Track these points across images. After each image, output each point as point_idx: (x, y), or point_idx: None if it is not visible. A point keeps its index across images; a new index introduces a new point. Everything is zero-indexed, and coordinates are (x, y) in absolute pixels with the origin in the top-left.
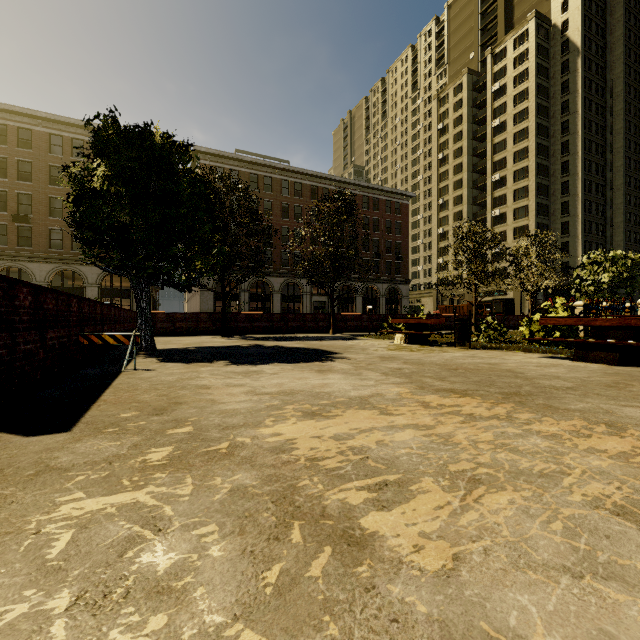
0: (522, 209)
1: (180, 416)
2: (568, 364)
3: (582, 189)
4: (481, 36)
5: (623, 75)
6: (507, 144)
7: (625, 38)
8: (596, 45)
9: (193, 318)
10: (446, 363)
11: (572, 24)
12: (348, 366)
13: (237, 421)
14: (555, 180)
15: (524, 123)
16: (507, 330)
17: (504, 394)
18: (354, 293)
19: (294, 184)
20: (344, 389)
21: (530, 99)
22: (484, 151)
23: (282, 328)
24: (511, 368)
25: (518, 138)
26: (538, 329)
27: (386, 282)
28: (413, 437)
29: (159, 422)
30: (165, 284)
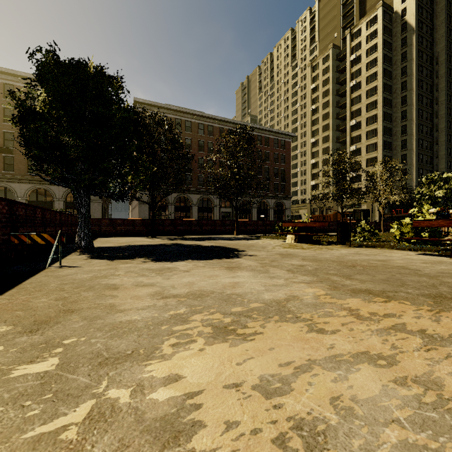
0: (372, 145)
1: (56, 335)
2: (449, 261)
3: (416, 130)
4: (342, 21)
5: (445, 48)
6: (361, 98)
7: (447, 21)
8: (426, 26)
9: (130, 223)
10: (340, 260)
11: (409, 11)
12: (254, 263)
13: (125, 345)
14: (396, 124)
15: (374, 83)
16: (378, 232)
17: (430, 297)
18: (251, 206)
19: (207, 126)
20: (256, 290)
21: (378, 65)
22: (344, 104)
23: (198, 231)
24: (403, 265)
25: (369, 94)
26: (408, 230)
27: (274, 198)
28: (382, 387)
29: (20, 348)
30: (102, 194)
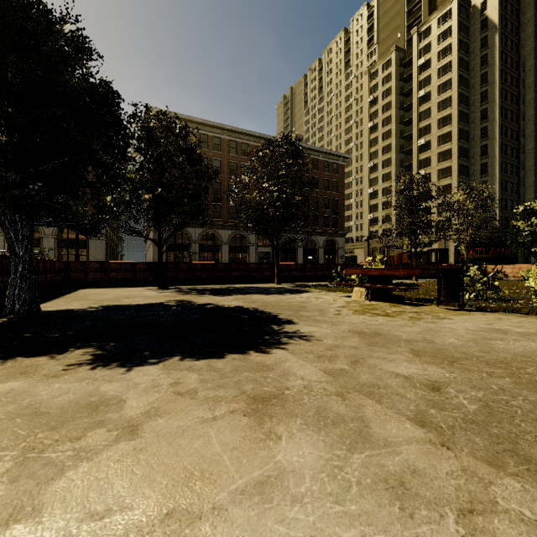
0: (445, 170)
1: None
2: None
3: (499, 152)
4: (407, 18)
5: (534, 51)
6: (431, 112)
7: (535, 19)
8: (511, 24)
9: (129, 268)
10: (495, 356)
11: (490, 4)
12: (317, 372)
13: None
14: (475, 144)
15: (447, 93)
16: (497, 284)
17: None
18: (296, 244)
19: (241, 144)
20: None
21: (453, 71)
22: (410, 119)
23: (225, 278)
24: None
25: (441, 106)
26: None
27: (324, 235)
28: None
29: None
30: (59, 224)
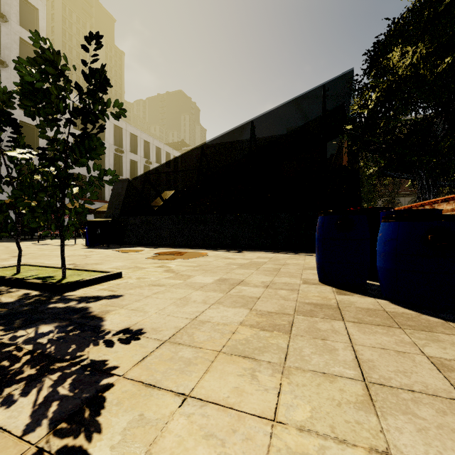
0: None
1: None
2: None
3: None
4: None
5: None
6: None
7: None
8: None
9: None
10: None
11: None
12: None
13: None
14: None
15: None
16: None
17: None
18: None
19: None
20: None
21: None
22: None
23: None
24: None
25: None
26: None
27: None
28: None
29: None
30: None
